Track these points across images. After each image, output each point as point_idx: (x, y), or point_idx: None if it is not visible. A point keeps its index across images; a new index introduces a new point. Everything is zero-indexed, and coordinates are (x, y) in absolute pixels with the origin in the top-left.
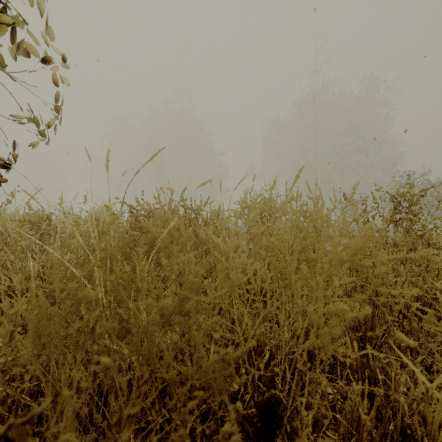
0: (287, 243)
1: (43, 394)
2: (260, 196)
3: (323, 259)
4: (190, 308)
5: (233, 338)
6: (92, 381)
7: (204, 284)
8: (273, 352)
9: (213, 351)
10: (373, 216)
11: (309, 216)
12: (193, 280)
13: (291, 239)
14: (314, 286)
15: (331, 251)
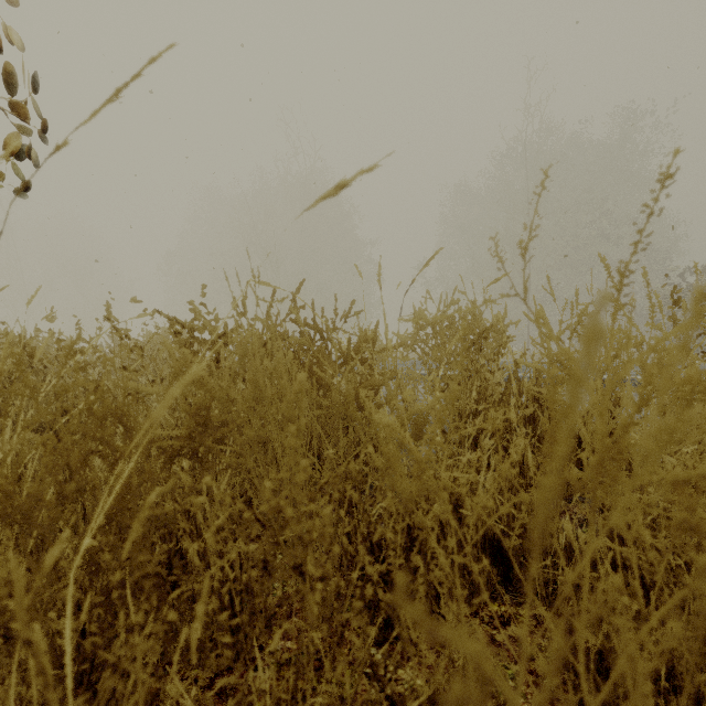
0: None
1: None
2: (453, 305)
3: None
4: None
5: None
6: None
7: None
8: None
9: None
10: None
11: None
12: None
13: None
14: None
15: None
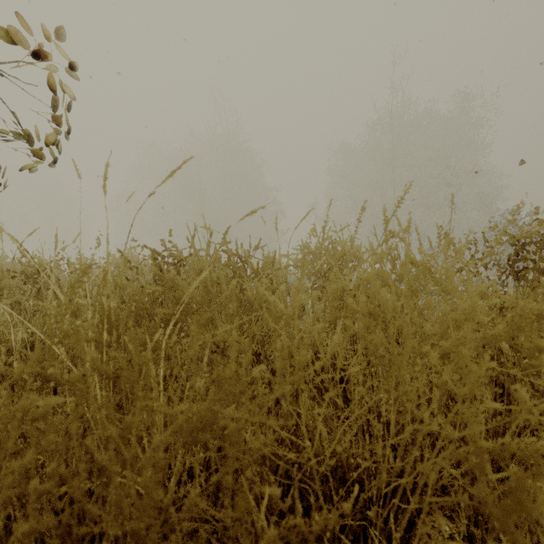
0: (391, 307)
1: (2, 540)
2: (328, 239)
3: (452, 334)
4: (227, 420)
5: (300, 460)
6: (79, 520)
7: (252, 374)
8: (362, 477)
9: (268, 494)
10: (485, 265)
11: (422, 262)
12: (233, 369)
13: (393, 300)
14: (458, 392)
15: (458, 319)
